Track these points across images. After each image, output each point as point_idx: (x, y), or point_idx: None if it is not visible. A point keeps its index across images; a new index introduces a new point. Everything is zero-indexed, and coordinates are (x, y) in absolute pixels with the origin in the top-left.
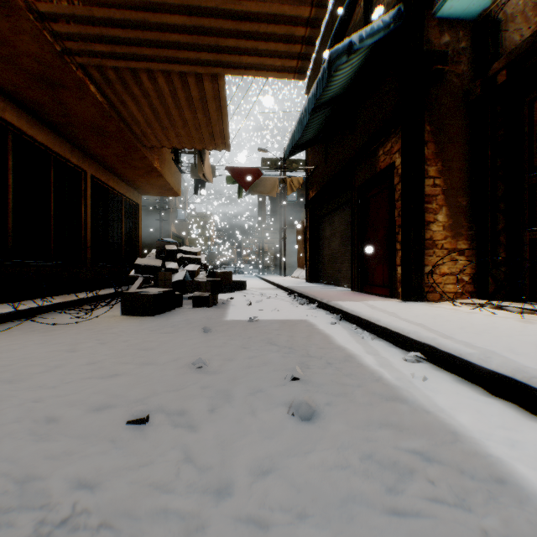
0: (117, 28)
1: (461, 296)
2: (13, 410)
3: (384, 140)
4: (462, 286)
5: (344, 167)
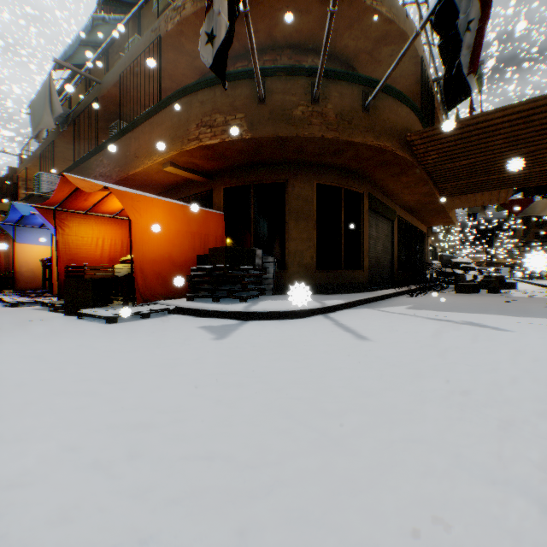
0: (466, 190)
1: None
2: (473, 300)
3: None
4: None
5: None
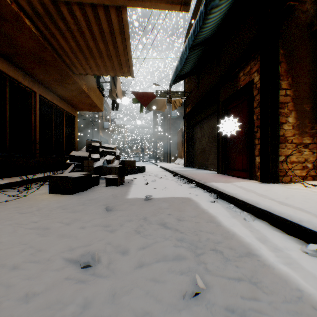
0: None
1: (305, 179)
2: None
3: (244, 65)
4: (306, 171)
5: (212, 89)
